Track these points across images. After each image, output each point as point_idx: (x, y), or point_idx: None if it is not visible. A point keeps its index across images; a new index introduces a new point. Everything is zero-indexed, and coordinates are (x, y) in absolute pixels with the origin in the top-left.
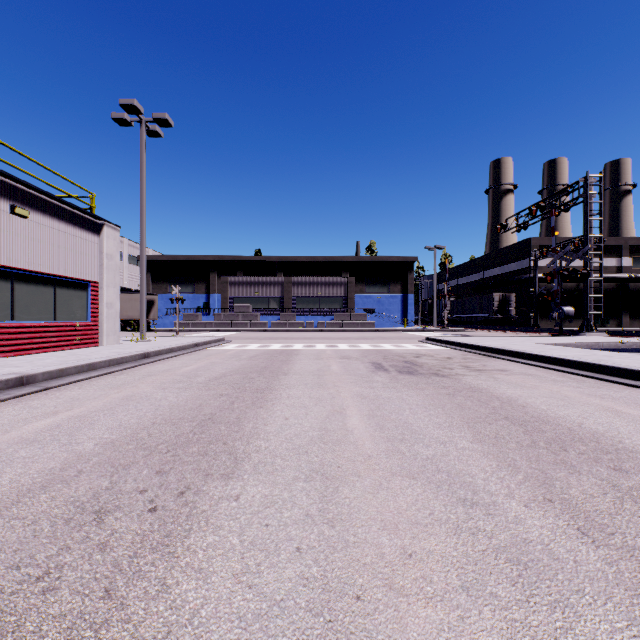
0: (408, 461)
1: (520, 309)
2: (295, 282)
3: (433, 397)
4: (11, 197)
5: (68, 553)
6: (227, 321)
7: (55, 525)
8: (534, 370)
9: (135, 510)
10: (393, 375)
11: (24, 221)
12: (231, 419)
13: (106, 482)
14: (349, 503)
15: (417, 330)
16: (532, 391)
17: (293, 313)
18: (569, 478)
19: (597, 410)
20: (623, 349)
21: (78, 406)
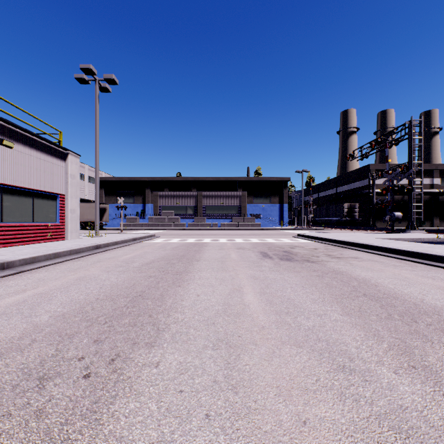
0: (294, 331)
1: (362, 214)
2: (205, 195)
3: (307, 278)
4: (0, 133)
5: (8, 420)
6: (157, 222)
7: (3, 391)
8: (378, 257)
9: (72, 376)
10: (276, 261)
11: (10, 150)
12: (156, 296)
13: (52, 350)
14: (249, 370)
15: (290, 229)
16: (380, 273)
17: (203, 217)
18: (425, 346)
19: (432, 288)
20: (437, 242)
21: (42, 285)
